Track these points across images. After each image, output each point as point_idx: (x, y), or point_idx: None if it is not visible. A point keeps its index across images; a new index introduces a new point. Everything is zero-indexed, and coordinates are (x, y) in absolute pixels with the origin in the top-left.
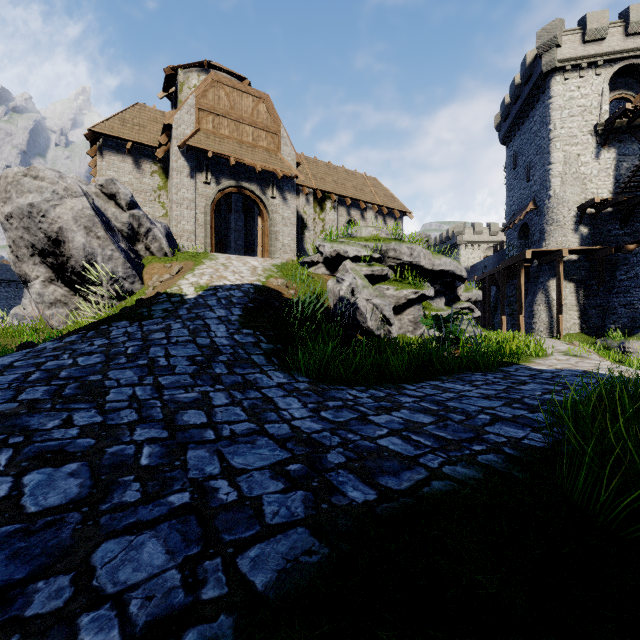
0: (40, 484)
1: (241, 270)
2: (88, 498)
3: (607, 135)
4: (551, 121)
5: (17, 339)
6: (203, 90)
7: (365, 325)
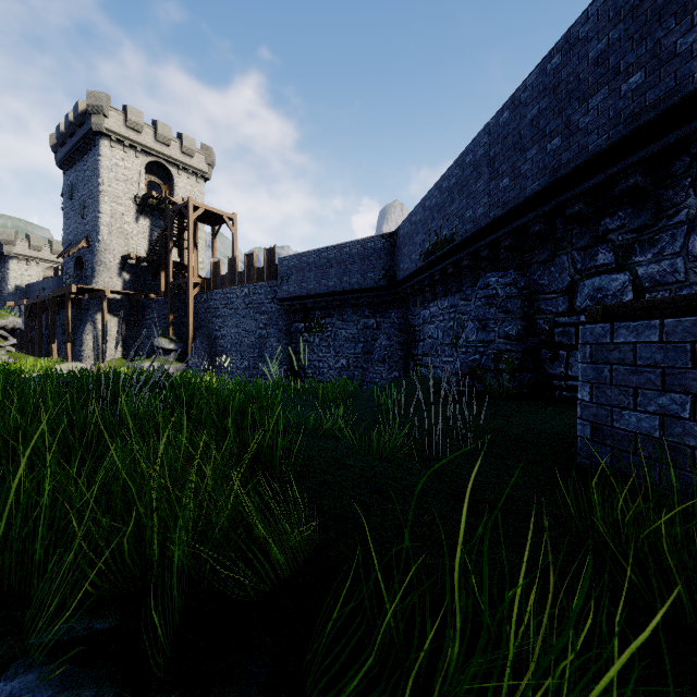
0: None
1: None
2: None
3: (143, 207)
4: (101, 176)
5: None
6: None
7: None
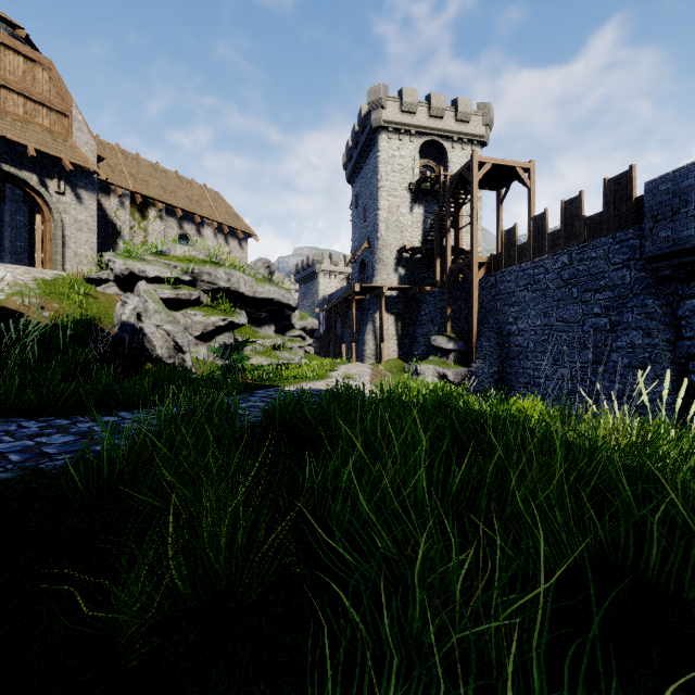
0: None
1: None
2: None
3: (417, 194)
4: (379, 172)
5: None
6: None
7: (155, 353)
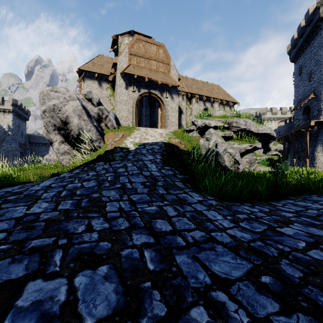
0: (87, 288)
1: (154, 135)
2: (126, 308)
3: None
4: None
5: (48, 170)
6: (132, 44)
7: (223, 164)
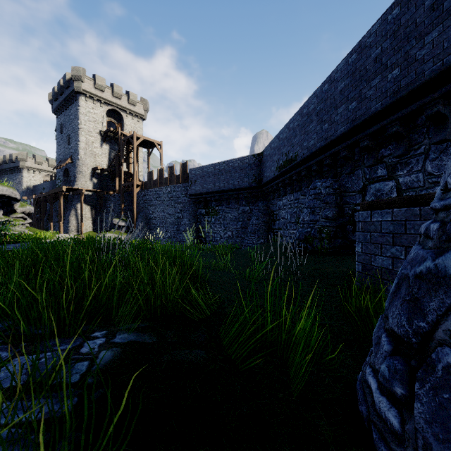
0: None
1: None
2: None
3: (105, 138)
4: (79, 119)
5: None
6: None
7: None
